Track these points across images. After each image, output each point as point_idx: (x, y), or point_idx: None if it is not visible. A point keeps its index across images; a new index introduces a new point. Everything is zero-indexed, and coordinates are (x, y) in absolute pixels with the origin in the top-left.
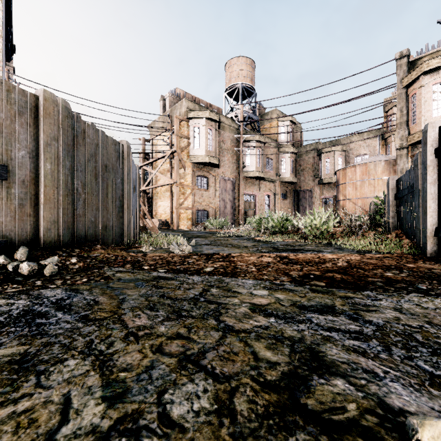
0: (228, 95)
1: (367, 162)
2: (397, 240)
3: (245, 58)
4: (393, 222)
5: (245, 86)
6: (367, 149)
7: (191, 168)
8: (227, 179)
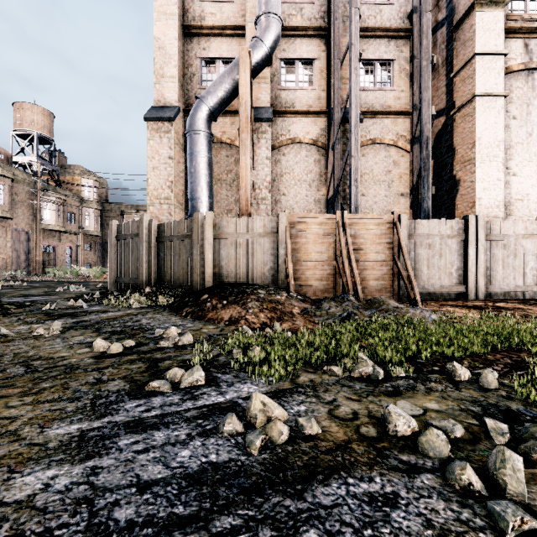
0: (17, 134)
1: None
2: None
3: (42, 108)
4: None
5: (42, 135)
6: None
7: None
8: (21, 230)
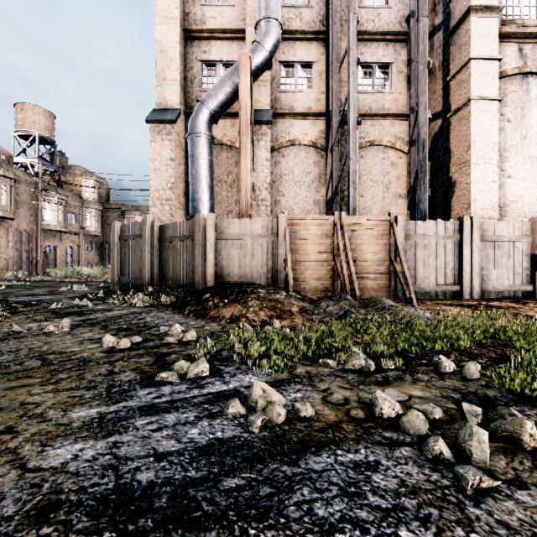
0: (19, 135)
1: None
2: None
3: (44, 109)
4: None
5: (43, 136)
6: None
7: None
8: (23, 231)
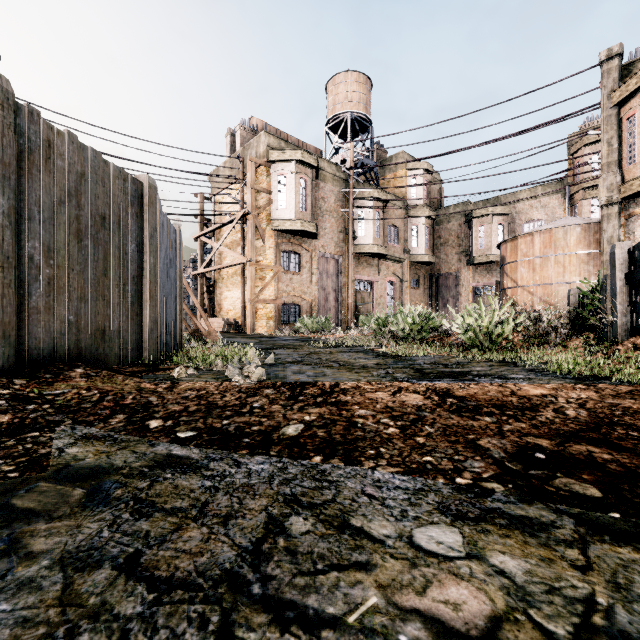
0: (331, 130)
1: (553, 227)
2: (638, 355)
3: (357, 74)
4: (624, 324)
5: (357, 116)
6: (543, 211)
7: (273, 239)
8: (330, 257)
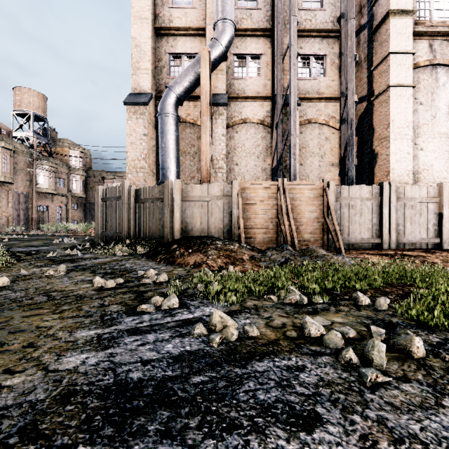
0: (17, 113)
1: None
2: None
3: (37, 92)
4: None
5: (37, 114)
6: None
7: None
8: (21, 193)
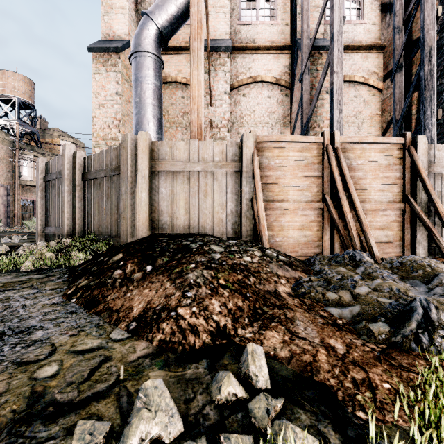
0: (1, 100)
1: None
2: None
3: (23, 76)
4: None
5: (23, 101)
6: None
7: None
8: (0, 185)
